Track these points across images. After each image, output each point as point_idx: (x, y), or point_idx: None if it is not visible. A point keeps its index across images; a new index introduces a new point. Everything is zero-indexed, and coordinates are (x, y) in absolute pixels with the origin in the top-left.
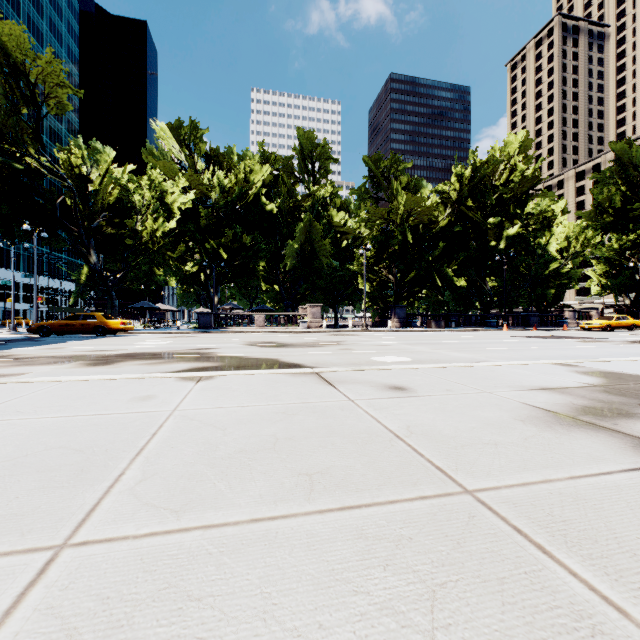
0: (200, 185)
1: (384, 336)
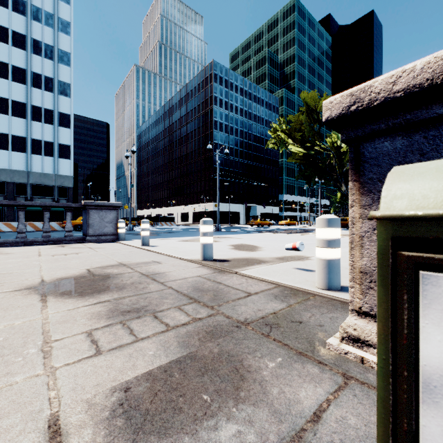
0: None
1: None
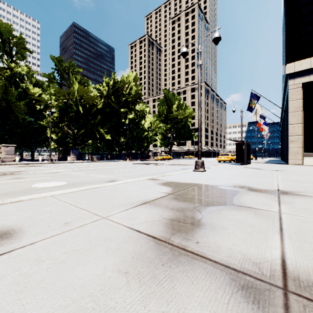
0: None
1: (61, 166)
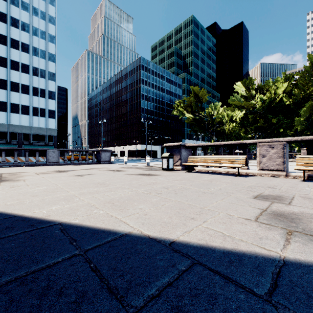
0: (250, 104)
1: None
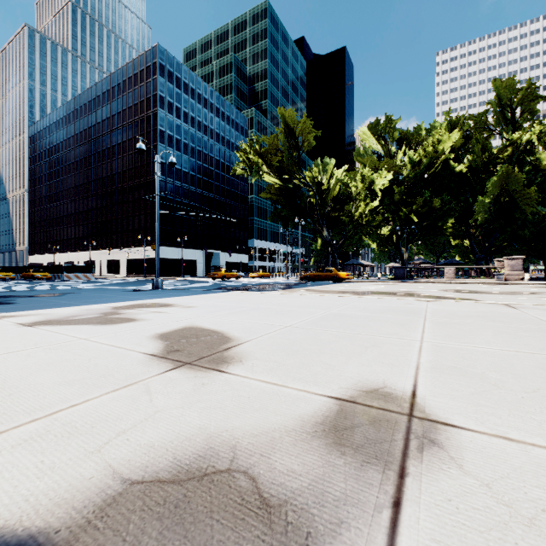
0: (394, 167)
1: None
